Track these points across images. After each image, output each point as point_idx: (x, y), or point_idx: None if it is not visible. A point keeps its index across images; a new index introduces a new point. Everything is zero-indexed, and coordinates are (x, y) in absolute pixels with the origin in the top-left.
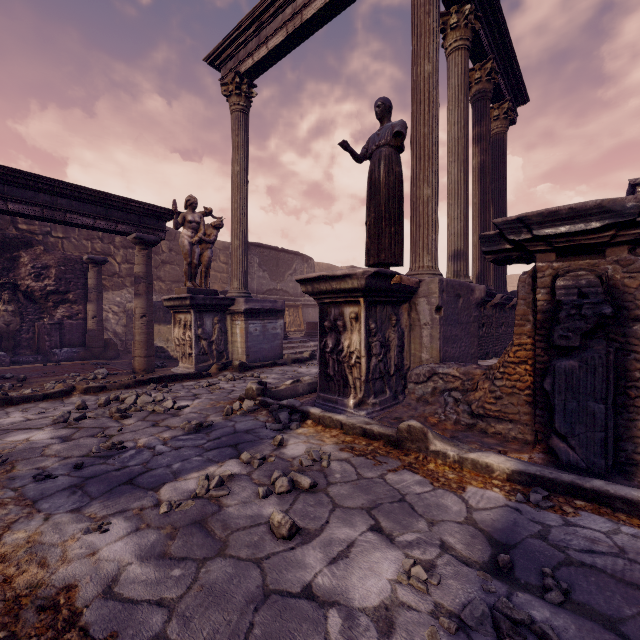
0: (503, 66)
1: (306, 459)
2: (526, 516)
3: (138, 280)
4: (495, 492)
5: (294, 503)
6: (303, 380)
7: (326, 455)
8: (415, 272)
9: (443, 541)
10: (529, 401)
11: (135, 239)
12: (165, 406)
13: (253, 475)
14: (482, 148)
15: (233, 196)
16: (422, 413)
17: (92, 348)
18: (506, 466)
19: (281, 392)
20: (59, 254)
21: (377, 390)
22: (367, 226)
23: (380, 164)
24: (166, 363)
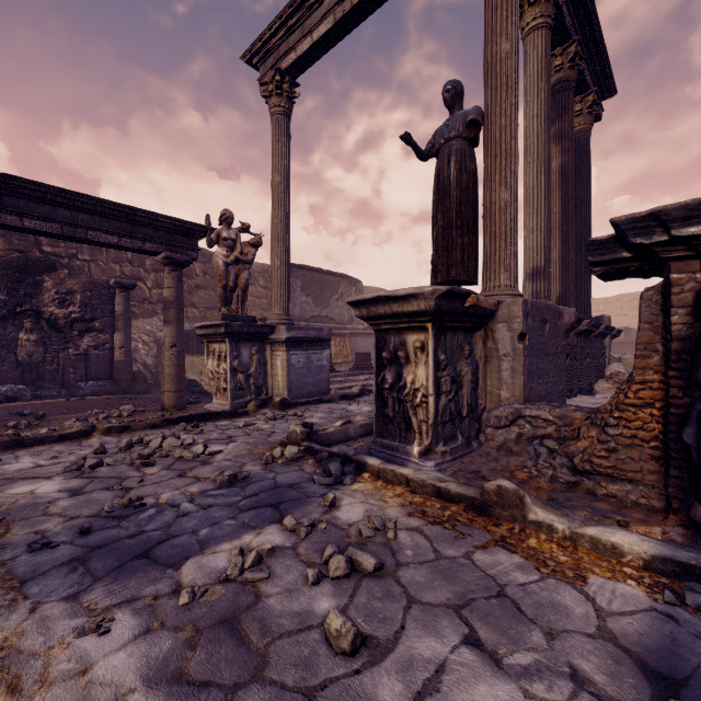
0: (588, 51)
1: (366, 527)
2: (687, 628)
3: (168, 305)
4: (630, 586)
5: (355, 594)
6: (355, 421)
7: (391, 522)
8: (490, 292)
9: (573, 667)
10: (656, 456)
11: (164, 259)
12: (194, 451)
13: (299, 549)
14: (564, 147)
15: (273, 210)
16: (506, 466)
17: (119, 381)
18: (642, 549)
19: (330, 435)
20: (85, 278)
21: (447, 435)
22: (433, 237)
23: (450, 161)
24: (199, 398)
